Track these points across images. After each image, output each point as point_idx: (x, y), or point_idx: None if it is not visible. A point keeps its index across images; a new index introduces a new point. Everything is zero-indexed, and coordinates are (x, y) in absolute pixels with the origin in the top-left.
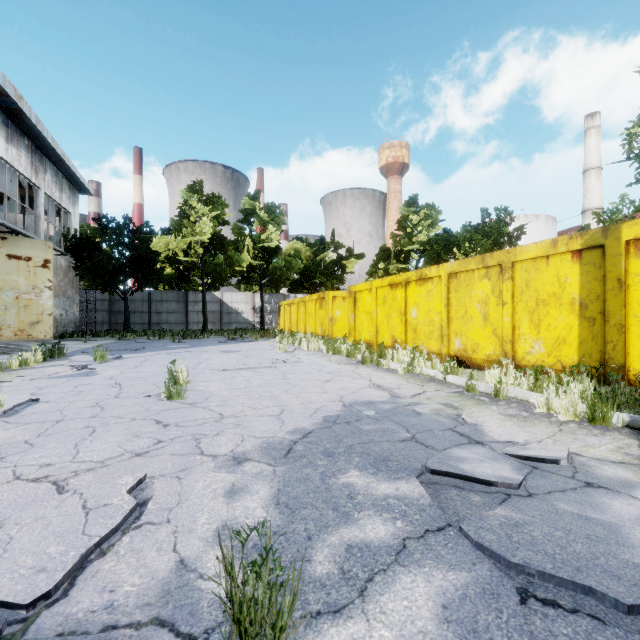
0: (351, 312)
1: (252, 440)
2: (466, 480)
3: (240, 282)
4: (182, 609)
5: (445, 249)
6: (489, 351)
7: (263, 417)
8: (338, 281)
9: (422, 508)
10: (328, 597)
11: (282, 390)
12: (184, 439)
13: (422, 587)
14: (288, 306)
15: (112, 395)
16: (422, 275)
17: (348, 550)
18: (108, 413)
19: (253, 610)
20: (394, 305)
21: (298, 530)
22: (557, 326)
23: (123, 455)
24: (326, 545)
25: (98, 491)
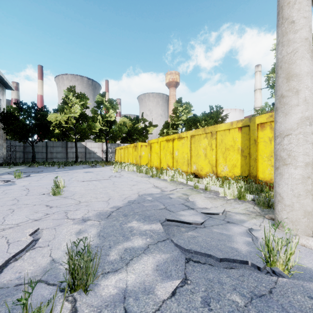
0: (149, 153)
1: (93, 212)
2: (181, 223)
3: (95, 137)
4: (51, 276)
5: (194, 123)
6: (207, 170)
7: (100, 202)
8: (145, 137)
9: (159, 233)
10: (113, 266)
11: (111, 190)
12: (60, 212)
13: (151, 260)
14: (120, 149)
15: (24, 194)
16: (180, 136)
17: (125, 250)
18: (21, 202)
19: (80, 271)
20: (168, 149)
21: (106, 245)
22: (233, 159)
23: (28, 221)
24: (116, 249)
25: (15, 235)
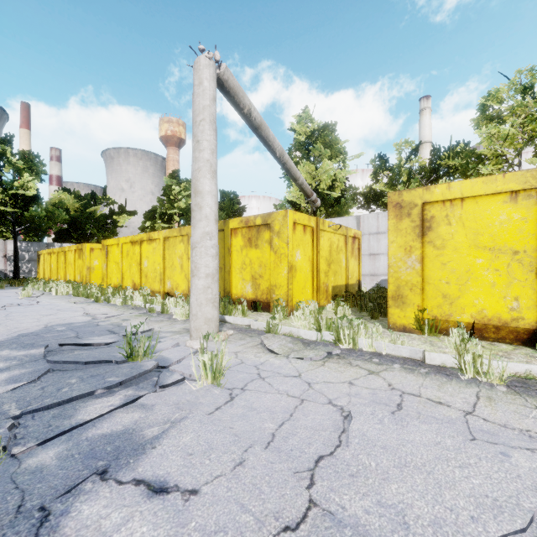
0: (104, 262)
1: None
2: (78, 345)
3: None
4: None
5: None
6: (183, 288)
7: None
8: (110, 233)
9: (34, 356)
10: None
11: None
12: None
13: (4, 375)
14: (48, 255)
15: None
16: (150, 237)
17: None
18: None
19: None
20: (134, 257)
21: None
22: None
23: None
24: None
25: None
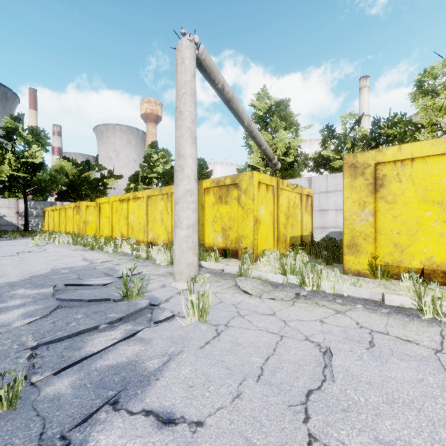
0: (97, 217)
1: None
2: (81, 286)
3: (1, 189)
4: None
5: (171, 179)
6: (163, 238)
7: None
8: (101, 194)
9: (45, 294)
10: None
11: (12, 267)
12: None
13: (21, 311)
14: (52, 211)
15: None
16: (135, 196)
17: None
18: None
19: None
20: (122, 213)
21: None
22: None
23: None
24: None
25: None
